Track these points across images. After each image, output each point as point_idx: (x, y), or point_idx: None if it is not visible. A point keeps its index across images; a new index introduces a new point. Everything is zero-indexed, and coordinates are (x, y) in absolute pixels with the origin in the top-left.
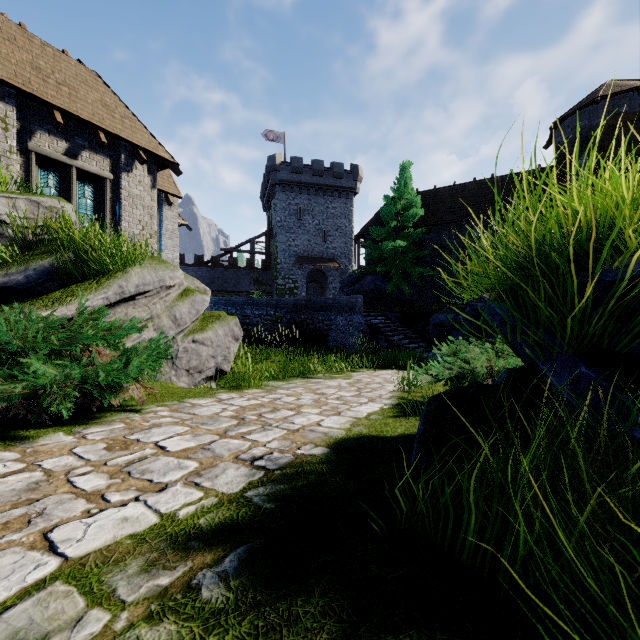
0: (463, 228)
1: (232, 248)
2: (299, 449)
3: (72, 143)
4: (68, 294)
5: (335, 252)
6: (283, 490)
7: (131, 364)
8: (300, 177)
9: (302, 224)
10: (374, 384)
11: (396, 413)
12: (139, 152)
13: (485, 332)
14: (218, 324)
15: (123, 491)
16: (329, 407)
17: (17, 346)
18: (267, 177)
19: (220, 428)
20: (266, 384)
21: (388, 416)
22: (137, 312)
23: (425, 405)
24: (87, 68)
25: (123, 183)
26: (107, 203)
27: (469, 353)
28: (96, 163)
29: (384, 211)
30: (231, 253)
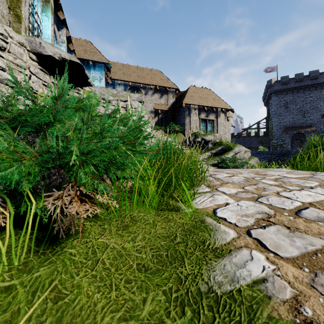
0: None
1: (247, 128)
2: None
3: (207, 113)
4: (228, 153)
5: (312, 122)
6: None
7: (245, 163)
8: (286, 86)
9: (288, 110)
10: None
11: None
12: (222, 110)
13: None
14: (253, 159)
15: None
16: None
17: (229, 161)
18: (266, 90)
19: None
20: None
21: None
22: (237, 156)
23: None
24: (207, 89)
25: (218, 120)
26: (214, 127)
27: None
28: (212, 116)
29: None
30: (247, 130)
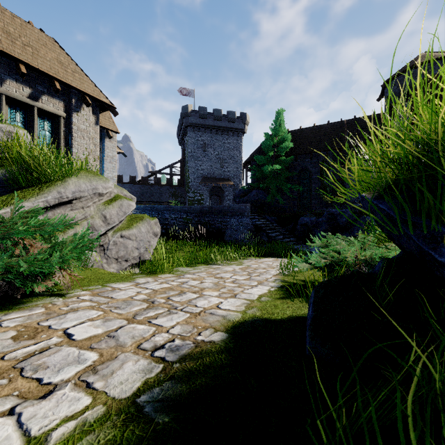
0: (320, 156)
1: (157, 171)
2: (199, 335)
3: (34, 89)
4: (13, 197)
5: (230, 174)
6: (180, 392)
7: (53, 255)
8: (205, 121)
9: (206, 154)
10: (260, 269)
11: (282, 295)
12: (85, 97)
13: (337, 230)
14: (141, 223)
15: (1, 398)
16: (226, 290)
17: None
18: (181, 121)
19: (130, 312)
20: (177, 270)
21: (276, 298)
22: (74, 213)
23: (313, 292)
24: (47, 35)
25: (73, 120)
26: (61, 135)
27: (338, 245)
28: (53, 105)
29: (265, 144)
30: (156, 175)
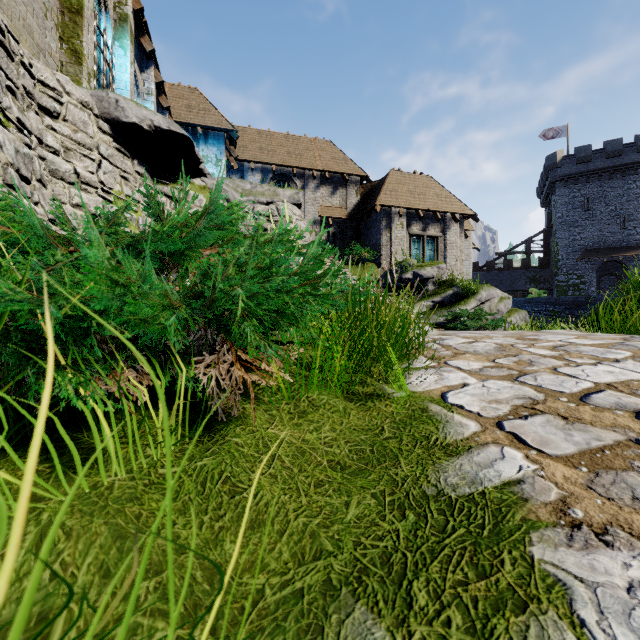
0: None
1: (506, 251)
2: None
3: (424, 223)
4: (466, 303)
5: None
6: None
7: (501, 322)
8: (587, 166)
9: (590, 215)
10: None
11: None
12: (455, 216)
13: None
14: (516, 314)
15: None
16: None
17: (469, 317)
18: (545, 176)
19: None
20: None
21: None
22: (485, 308)
23: None
24: (425, 176)
25: (447, 237)
26: (439, 250)
27: None
28: (434, 230)
29: None
30: (505, 256)
